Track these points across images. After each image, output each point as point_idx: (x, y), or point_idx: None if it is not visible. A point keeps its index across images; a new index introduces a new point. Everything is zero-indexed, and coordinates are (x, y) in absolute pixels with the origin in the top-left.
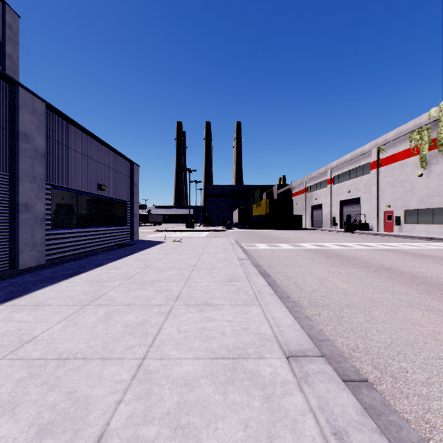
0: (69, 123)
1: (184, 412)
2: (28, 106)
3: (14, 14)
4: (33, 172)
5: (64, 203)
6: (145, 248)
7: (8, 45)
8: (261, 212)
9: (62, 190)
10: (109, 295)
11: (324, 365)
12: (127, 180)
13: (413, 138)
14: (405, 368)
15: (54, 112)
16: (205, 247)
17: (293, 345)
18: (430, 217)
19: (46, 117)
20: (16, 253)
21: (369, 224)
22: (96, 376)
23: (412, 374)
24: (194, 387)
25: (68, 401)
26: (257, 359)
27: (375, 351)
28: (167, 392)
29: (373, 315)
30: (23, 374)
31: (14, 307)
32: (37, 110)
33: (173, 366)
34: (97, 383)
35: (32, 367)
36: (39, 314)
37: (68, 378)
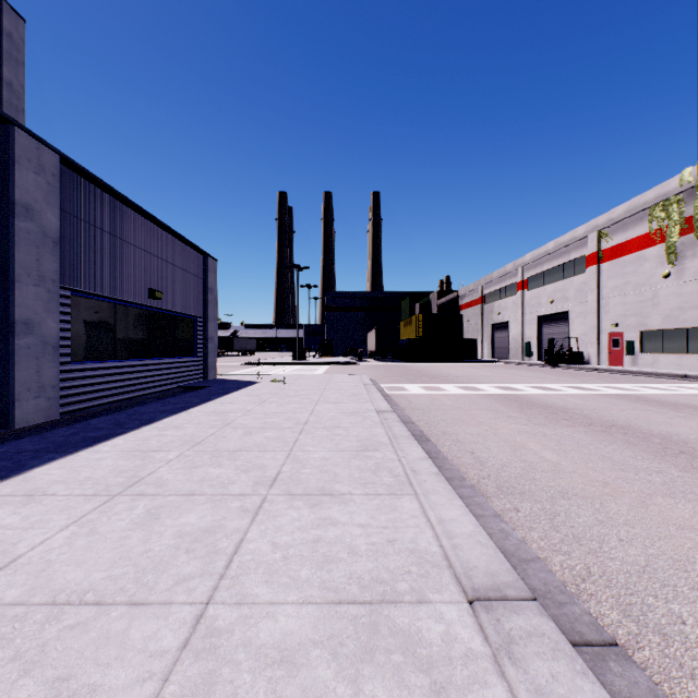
0: (101, 190)
1: None
2: (31, 161)
3: (16, 17)
4: (40, 269)
5: (92, 319)
6: (226, 393)
7: (7, 66)
8: (413, 334)
9: (90, 298)
10: (158, 475)
11: (541, 618)
12: (198, 283)
13: (655, 217)
14: (679, 615)
15: (75, 171)
16: (323, 391)
17: (479, 576)
18: (683, 343)
19: (61, 179)
20: (11, 402)
21: (585, 354)
22: (115, 641)
23: (695, 627)
24: (297, 666)
25: None
26: (416, 605)
27: (621, 580)
28: (245, 679)
29: (608, 510)
30: None
31: None
32: (47, 167)
33: (260, 620)
34: (115, 658)
35: None
36: (33, 512)
37: (61, 647)
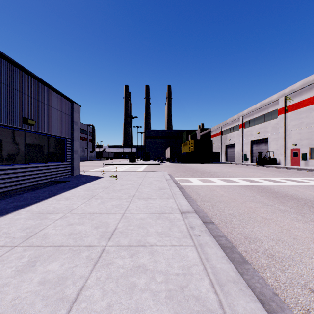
0: None
1: None
2: None
3: None
4: None
5: None
6: (73, 188)
7: None
8: (188, 149)
9: None
10: None
11: None
12: (67, 118)
13: None
14: None
15: None
16: (139, 185)
17: None
18: None
19: None
20: None
21: (277, 159)
22: None
23: None
24: None
25: None
26: None
27: None
28: None
29: None
30: None
31: None
32: None
33: None
34: None
35: None
36: None
37: None
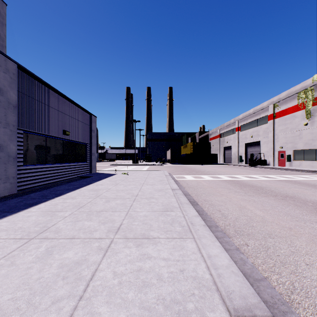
0: (39, 82)
1: None
2: (2, 66)
3: (2, 3)
4: (6, 119)
5: (34, 144)
6: (99, 180)
7: None
8: (187, 151)
9: (33, 134)
10: (57, 226)
11: None
12: (87, 127)
13: (300, 97)
14: None
15: (25, 72)
16: (146, 179)
17: (236, 298)
18: (314, 155)
19: (18, 76)
20: None
21: (267, 160)
22: None
23: None
24: None
25: None
26: None
27: (313, 292)
28: None
29: (296, 245)
30: None
31: None
32: (10, 69)
33: None
34: None
35: None
36: None
37: None
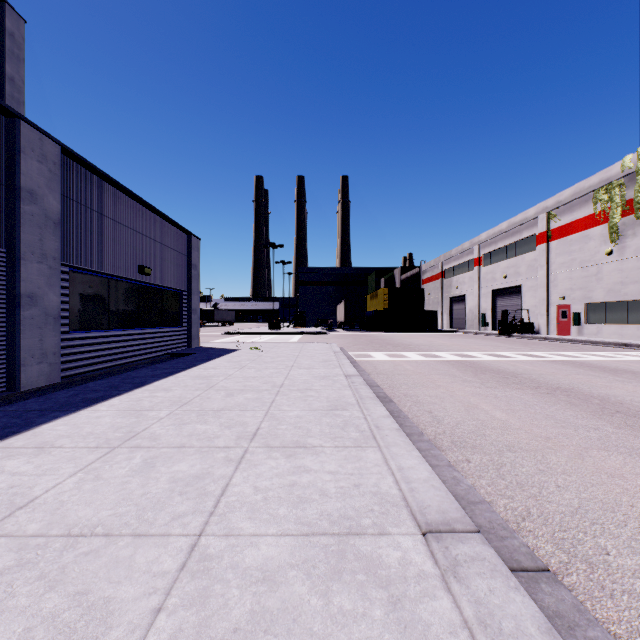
0: (96, 176)
1: (261, 629)
2: (35, 150)
3: (17, 18)
4: (42, 248)
5: (88, 293)
6: (209, 360)
7: (9, 63)
8: (378, 306)
9: (86, 273)
10: (152, 431)
11: (483, 546)
12: (183, 259)
13: (599, 199)
14: (604, 548)
15: (74, 159)
16: (297, 358)
17: (431, 513)
18: (624, 314)
19: (61, 166)
20: (17, 367)
21: (535, 324)
22: (124, 564)
23: (617, 557)
24: (277, 584)
25: (77, 609)
26: (377, 536)
27: (556, 519)
28: (234, 593)
29: (549, 461)
30: (10, 561)
31: (6, 451)
32: (48, 156)
33: (245, 548)
34: (124, 578)
35: (24, 550)
36: (44, 462)
37: (79, 569)
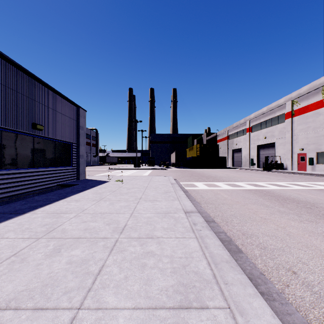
0: None
1: None
2: None
3: None
4: None
5: None
6: (81, 191)
7: None
8: (194, 154)
9: None
10: None
11: None
12: (73, 123)
13: None
14: None
15: None
16: (145, 189)
17: None
18: None
19: None
20: None
21: (284, 164)
22: None
23: None
24: None
25: None
26: None
27: None
28: None
29: None
30: None
31: None
32: None
33: None
34: None
35: None
36: None
37: None
